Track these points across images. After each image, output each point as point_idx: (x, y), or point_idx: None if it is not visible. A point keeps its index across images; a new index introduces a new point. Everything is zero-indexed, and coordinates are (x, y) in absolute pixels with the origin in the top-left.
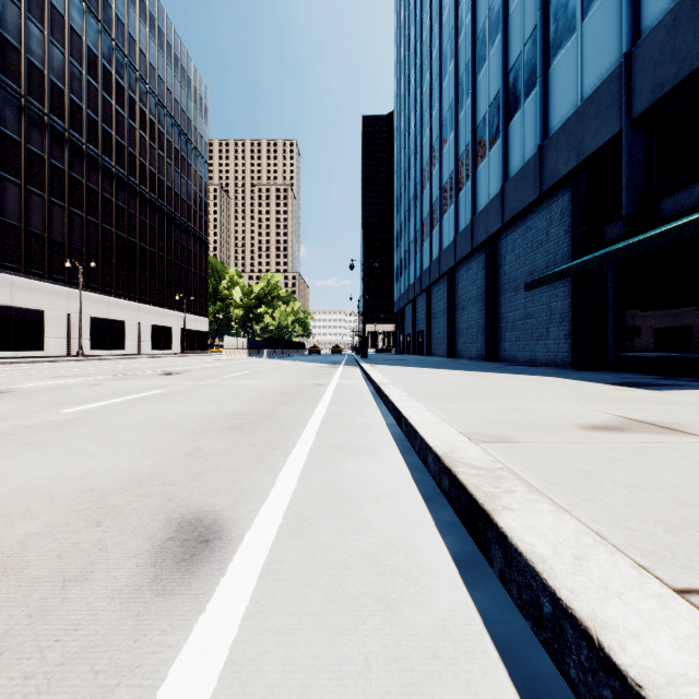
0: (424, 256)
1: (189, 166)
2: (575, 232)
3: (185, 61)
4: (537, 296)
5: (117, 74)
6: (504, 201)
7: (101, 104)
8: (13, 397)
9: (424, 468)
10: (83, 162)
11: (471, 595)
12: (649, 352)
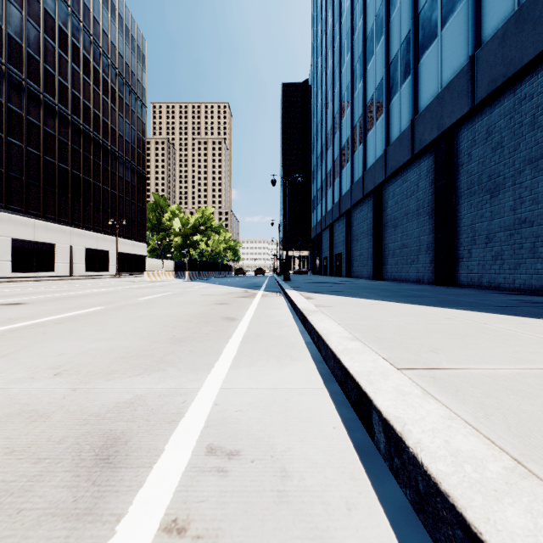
0: (343, 180)
1: (127, 106)
2: None
3: (122, 10)
4: None
5: (45, 4)
6: (475, 74)
7: (25, 28)
8: None
9: None
10: (3, 82)
11: None
12: None
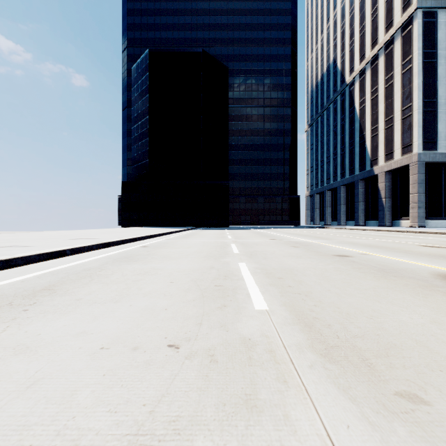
0: None
1: None
2: None
3: None
4: None
5: None
6: None
7: None
8: (395, 280)
9: None
10: None
11: None
12: None
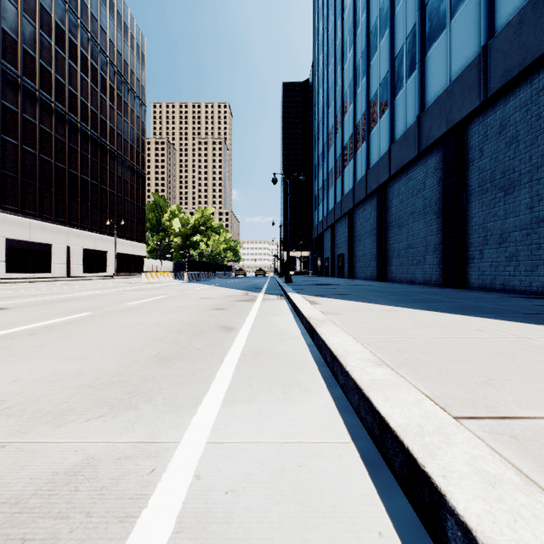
0: (345, 180)
1: (125, 105)
2: None
3: (121, 8)
4: None
5: None
6: (487, 65)
7: (20, 24)
8: None
9: None
10: None
11: None
12: None
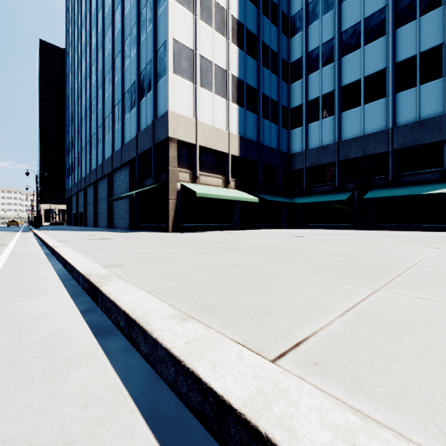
0: (83, 169)
1: None
2: (129, 182)
3: None
4: (123, 202)
5: None
6: (113, 160)
7: None
8: None
9: (78, 285)
10: None
11: (88, 317)
12: (144, 224)
